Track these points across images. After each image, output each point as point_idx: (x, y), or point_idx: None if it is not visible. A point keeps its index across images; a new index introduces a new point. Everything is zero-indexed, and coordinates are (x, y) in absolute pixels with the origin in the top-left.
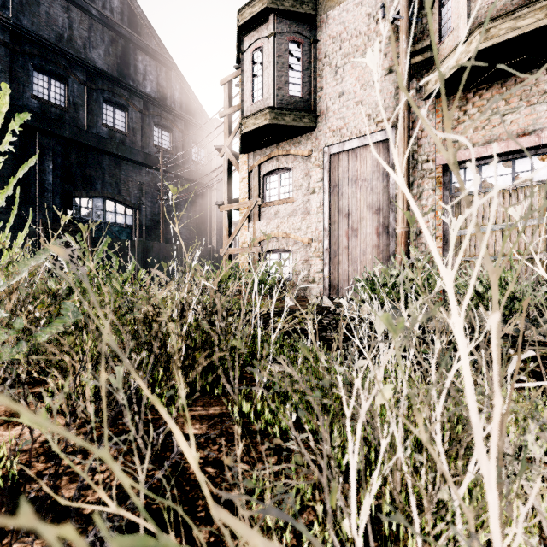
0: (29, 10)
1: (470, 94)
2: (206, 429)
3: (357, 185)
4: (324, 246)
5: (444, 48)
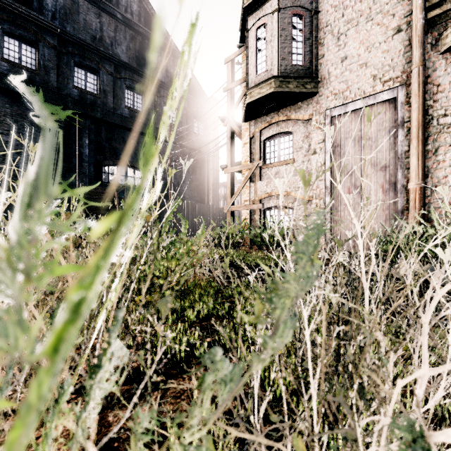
0: (71, 19)
1: None
2: None
3: (360, 144)
4: (325, 203)
5: None
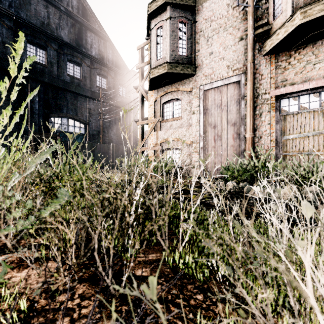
0: (24, 8)
1: (292, 52)
2: (149, 272)
3: (221, 108)
4: (200, 146)
5: (276, 23)
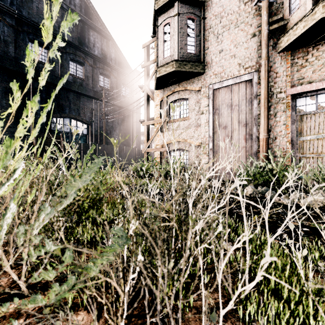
0: (26, 5)
1: (310, 48)
2: None
3: (231, 108)
4: (209, 147)
5: (293, 18)
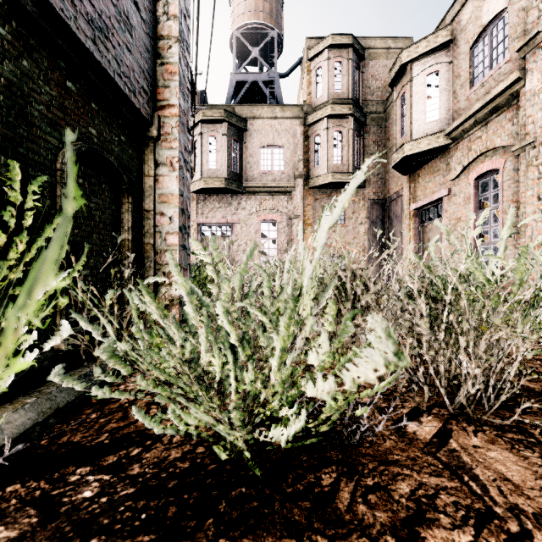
0: None
1: (207, 196)
2: None
3: None
4: None
5: (196, 175)
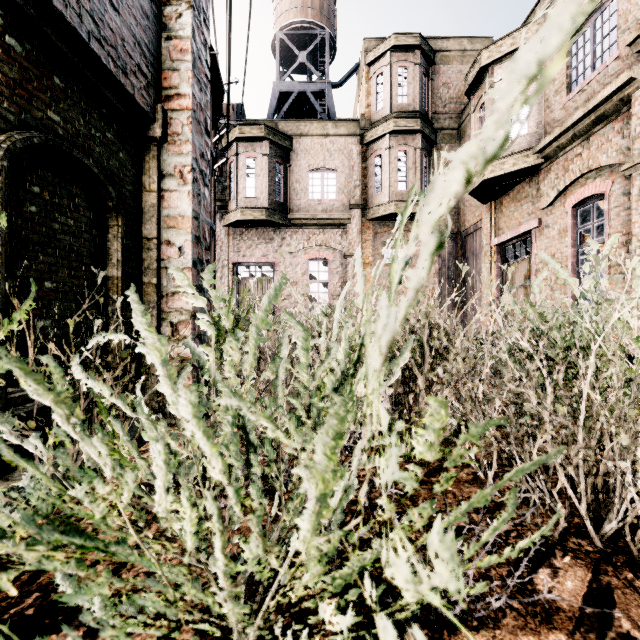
0: None
1: (244, 230)
2: None
3: None
4: None
5: (231, 205)
